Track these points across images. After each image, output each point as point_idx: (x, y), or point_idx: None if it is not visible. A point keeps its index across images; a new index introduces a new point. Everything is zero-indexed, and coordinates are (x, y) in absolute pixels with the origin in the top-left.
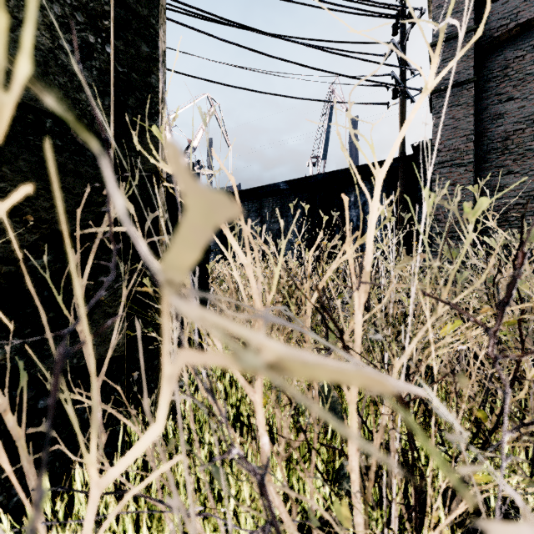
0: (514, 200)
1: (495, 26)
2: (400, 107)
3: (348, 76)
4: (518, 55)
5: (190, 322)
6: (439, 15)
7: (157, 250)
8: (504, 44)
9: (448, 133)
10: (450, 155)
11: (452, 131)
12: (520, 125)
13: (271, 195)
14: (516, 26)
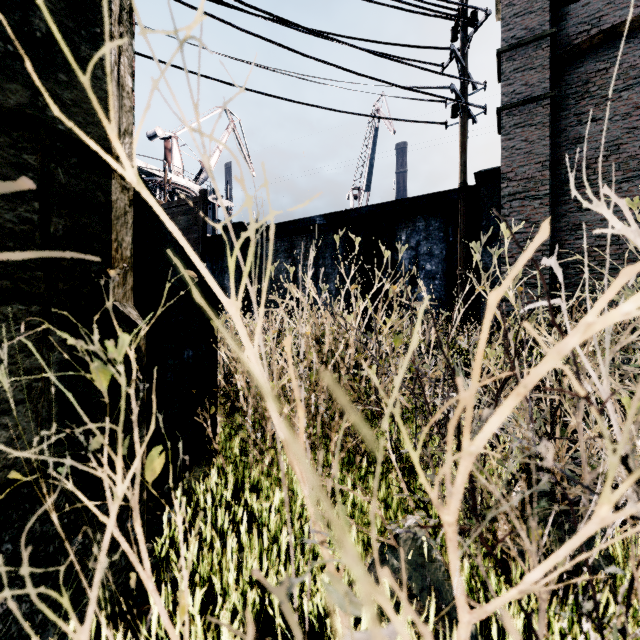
0: (596, 241)
1: (574, 32)
2: (461, 127)
3: (400, 86)
4: (601, 68)
5: (122, 491)
6: (509, 15)
7: (107, 295)
8: (584, 54)
9: (520, 158)
10: (523, 185)
11: (525, 156)
12: (603, 151)
13: (305, 232)
14: (598, 33)
